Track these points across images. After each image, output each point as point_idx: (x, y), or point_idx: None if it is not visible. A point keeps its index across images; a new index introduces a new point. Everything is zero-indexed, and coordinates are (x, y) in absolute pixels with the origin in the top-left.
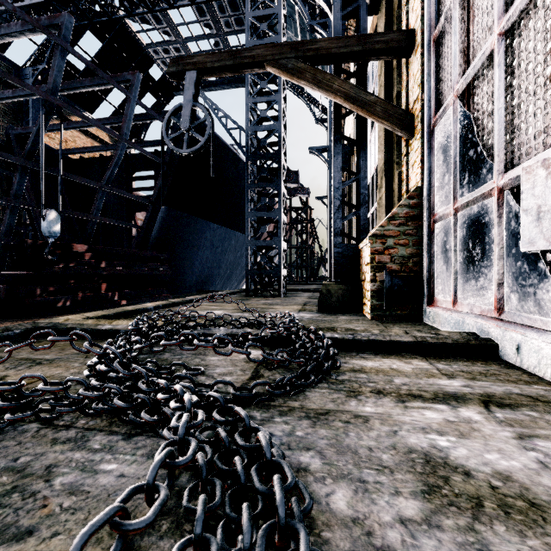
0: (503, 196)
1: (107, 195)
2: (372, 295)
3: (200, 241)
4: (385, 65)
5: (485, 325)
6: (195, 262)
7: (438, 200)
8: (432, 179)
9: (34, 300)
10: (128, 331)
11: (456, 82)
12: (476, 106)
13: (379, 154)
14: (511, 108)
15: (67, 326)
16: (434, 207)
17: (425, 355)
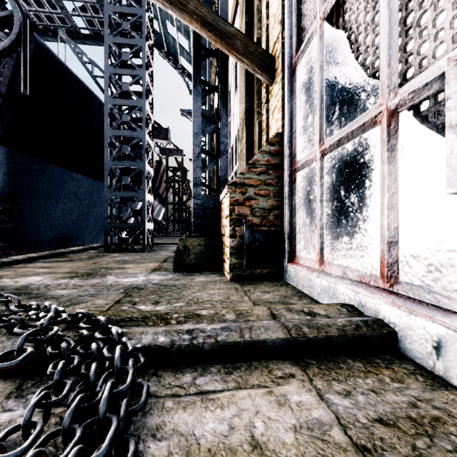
0: (396, 121)
1: None
2: (231, 252)
3: (59, 191)
4: (245, 11)
5: (371, 299)
6: (54, 214)
7: (300, 145)
8: (293, 124)
9: None
10: None
11: (323, 1)
12: (348, 23)
13: (240, 106)
14: (406, 1)
15: None
16: (295, 154)
17: (304, 364)
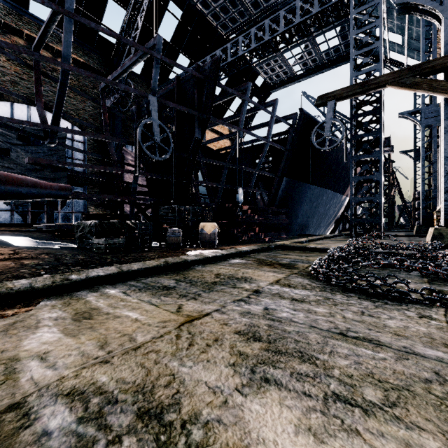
0: None
1: (240, 173)
2: None
3: (303, 199)
4: None
5: None
6: (299, 213)
7: None
8: None
9: (235, 235)
10: (325, 249)
11: None
12: None
13: None
14: None
15: (291, 245)
16: None
17: None
